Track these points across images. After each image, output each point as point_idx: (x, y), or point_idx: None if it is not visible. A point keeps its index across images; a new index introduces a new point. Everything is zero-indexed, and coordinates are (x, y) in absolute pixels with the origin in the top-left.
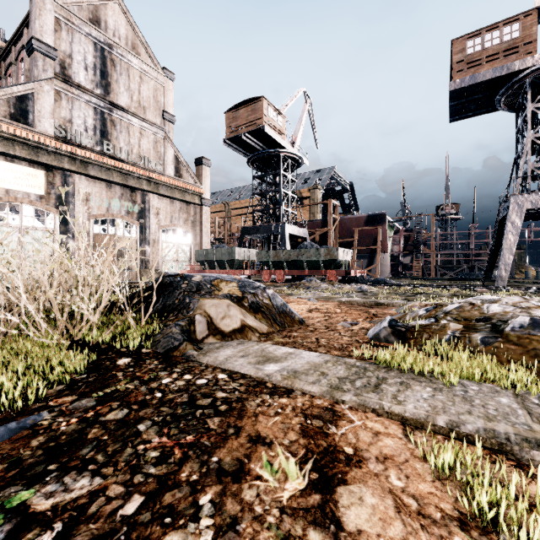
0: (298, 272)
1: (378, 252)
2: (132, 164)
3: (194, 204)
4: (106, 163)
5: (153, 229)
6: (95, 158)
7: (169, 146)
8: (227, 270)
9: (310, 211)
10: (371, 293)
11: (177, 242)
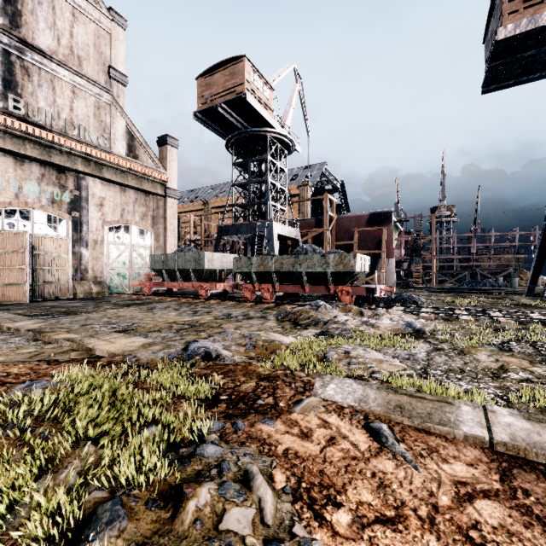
0: (294, 288)
1: (383, 257)
2: (59, 134)
3: (156, 195)
4: (12, 126)
5: (94, 225)
6: None
7: (118, 115)
8: (193, 283)
9: (300, 210)
10: (440, 340)
11: (131, 244)
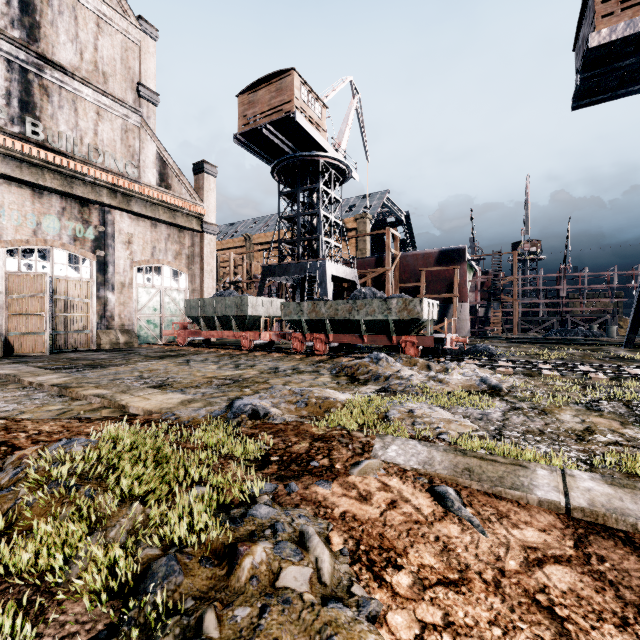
0: (350, 338)
1: (455, 302)
2: (82, 162)
3: (191, 230)
4: (30, 154)
5: (122, 266)
6: (6, 143)
7: (148, 139)
8: (234, 332)
9: (357, 247)
10: (519, 398)
11: (163, 287)
